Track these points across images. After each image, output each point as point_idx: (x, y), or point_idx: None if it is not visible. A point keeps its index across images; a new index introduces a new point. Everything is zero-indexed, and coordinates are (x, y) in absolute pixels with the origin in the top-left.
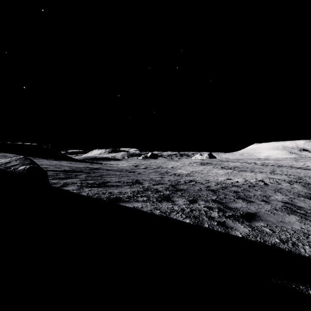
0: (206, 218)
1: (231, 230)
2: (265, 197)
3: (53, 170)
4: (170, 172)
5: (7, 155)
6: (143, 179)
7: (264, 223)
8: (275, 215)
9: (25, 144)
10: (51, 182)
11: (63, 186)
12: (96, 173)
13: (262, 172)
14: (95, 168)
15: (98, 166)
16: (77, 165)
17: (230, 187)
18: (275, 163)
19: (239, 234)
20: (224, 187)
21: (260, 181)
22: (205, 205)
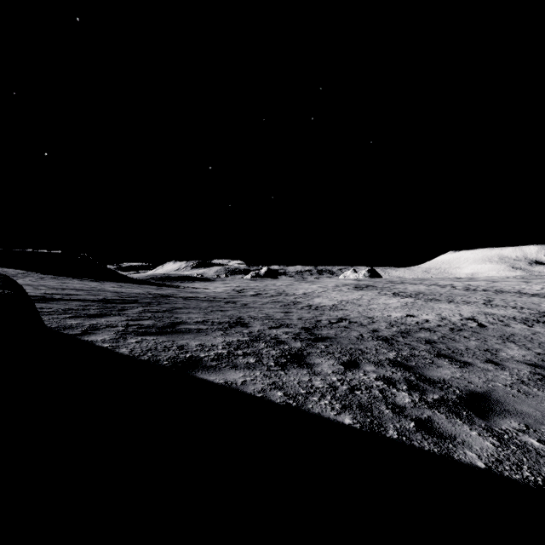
0: (388, 410)
1: (453, 446)
2: (488, 353)
3: (80, 300)
4: (301, 303)
5: (7, 272)
6: (251, 315)
7: (517, 421)
8: (529, 396)
9: (43, 251)
10: (63, 325)
11: (86, 333)
12: (164, 304)
13: (469, 302)
14: (164, 295)
15: (170, 292)
16: (130, 290)
17: (416, 332)
18: (490, 286)
19: (478, 461)
20: (404, 331)
21: (469, 320)
22: (378, 375)
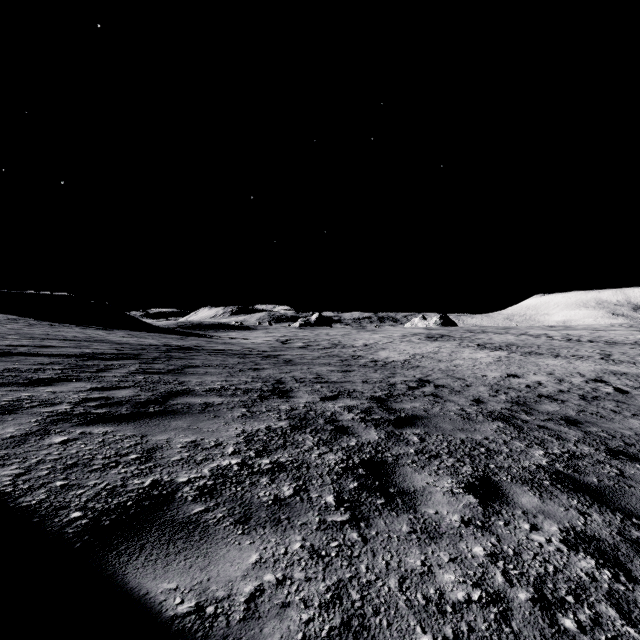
0: None
1: None
2: None
3: (51, 354)
4: (362, 357)
5: None
6: (296, 377)
7: None
8: None
9: (45, 293)
10: None
11: None
12: (175, 360)
13: (582, 357)
14: (184, 347)
15: (194, 343)
16: (141, 341)
17: (538, 403)
18: (595, 336)
19: None
20: (520, 401)
21: (597, 382)
22: (562, 526)
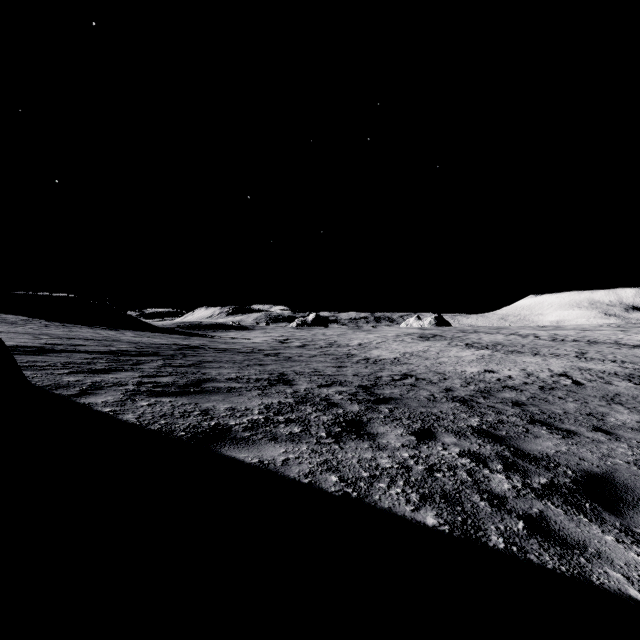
0: (483, 502)
1: (586, 562)
2: (593, 418)
3: (88, 351)
4: (356, 356)
5: (6, 319)
6: (296, 371)
7: None
8: None
9: (50, 295)
10: (57, 383)
11: (84, 393)
12: (190, 357)
13: (559, 355)
14: (192, 346)
15: (200, 343)
16: (152, 341)
17: (499, 392)
18: (580, 336)
19: (629, 587)
20: (484, 390)
21: (561, 376)
22: (462, 449)
